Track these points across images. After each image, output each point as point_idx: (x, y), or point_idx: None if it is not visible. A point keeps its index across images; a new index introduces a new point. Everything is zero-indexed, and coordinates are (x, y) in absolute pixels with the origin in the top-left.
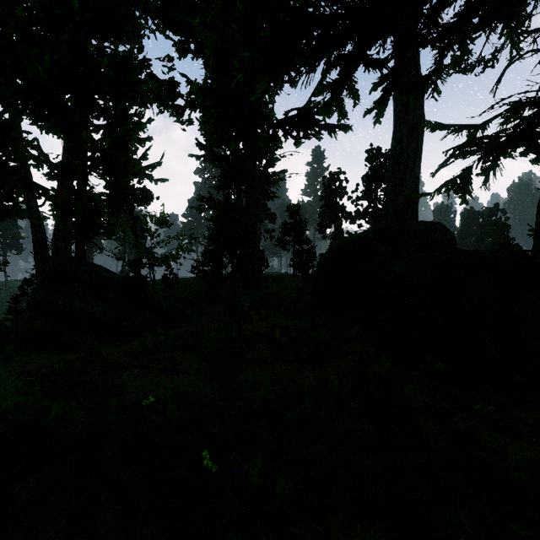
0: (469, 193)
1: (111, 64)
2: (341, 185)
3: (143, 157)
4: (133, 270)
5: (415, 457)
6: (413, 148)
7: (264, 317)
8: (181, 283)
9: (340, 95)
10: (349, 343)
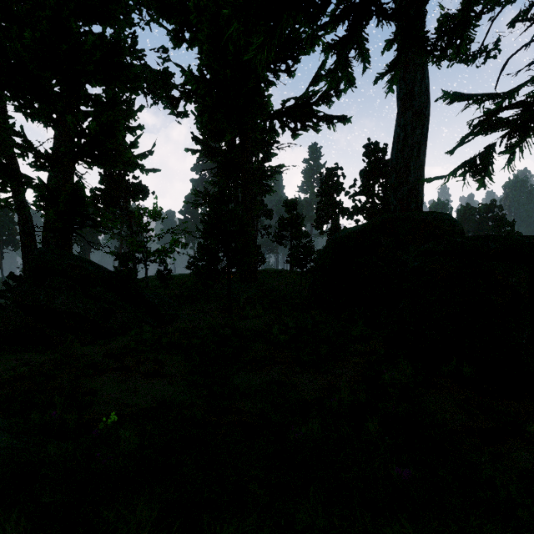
0: (489, 175)
1: (98, 45)
2: (338, 180)
3: (134, 145)
4: (122, 264)
5: (493, 532)
6: (418, 135)
7: (260, 314)
8: (177, 279)
9: (347, 58)
10: (355, 343)
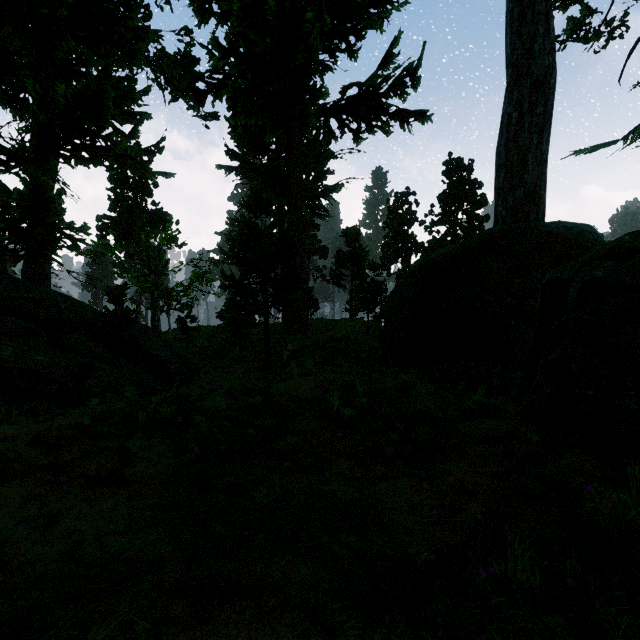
0: None
1: None
2: (410, 209)
3: (133, 135)
4: (112, 300)
5: None
6: (540, 114)
7: (311, 371)
8: (206, 330)
9: None
10: (474, 418)
